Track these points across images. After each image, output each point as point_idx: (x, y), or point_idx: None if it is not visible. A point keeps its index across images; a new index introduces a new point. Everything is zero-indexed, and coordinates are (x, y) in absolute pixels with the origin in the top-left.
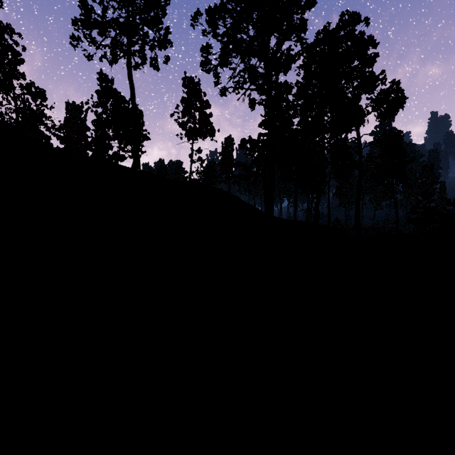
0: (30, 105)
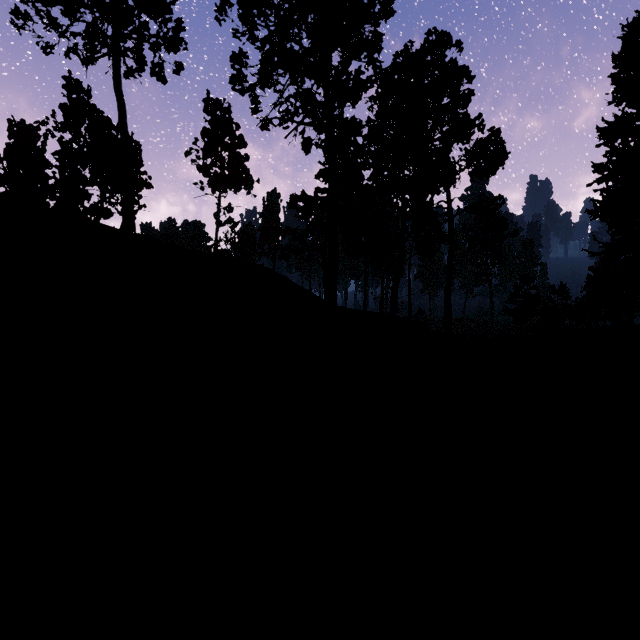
0: None
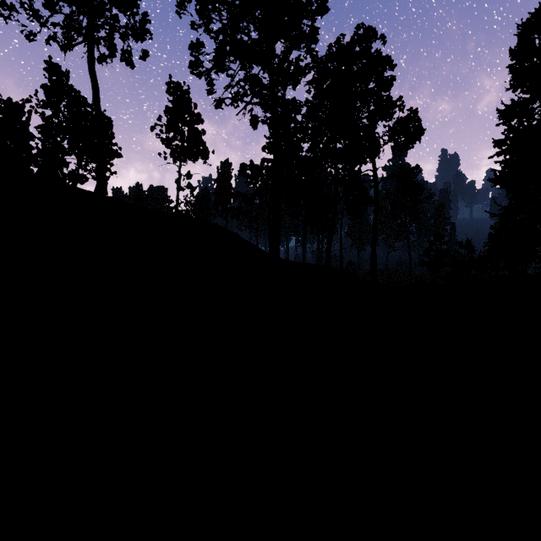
0: None
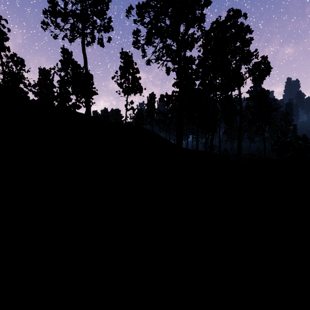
0: (12, 69)
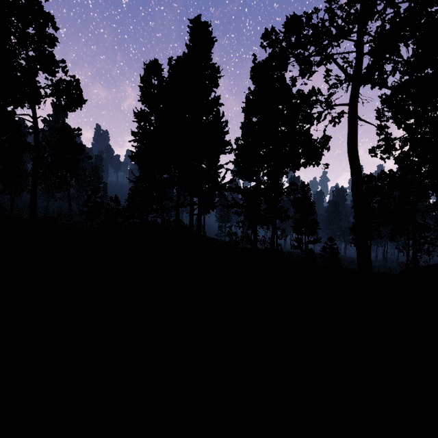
0: None
